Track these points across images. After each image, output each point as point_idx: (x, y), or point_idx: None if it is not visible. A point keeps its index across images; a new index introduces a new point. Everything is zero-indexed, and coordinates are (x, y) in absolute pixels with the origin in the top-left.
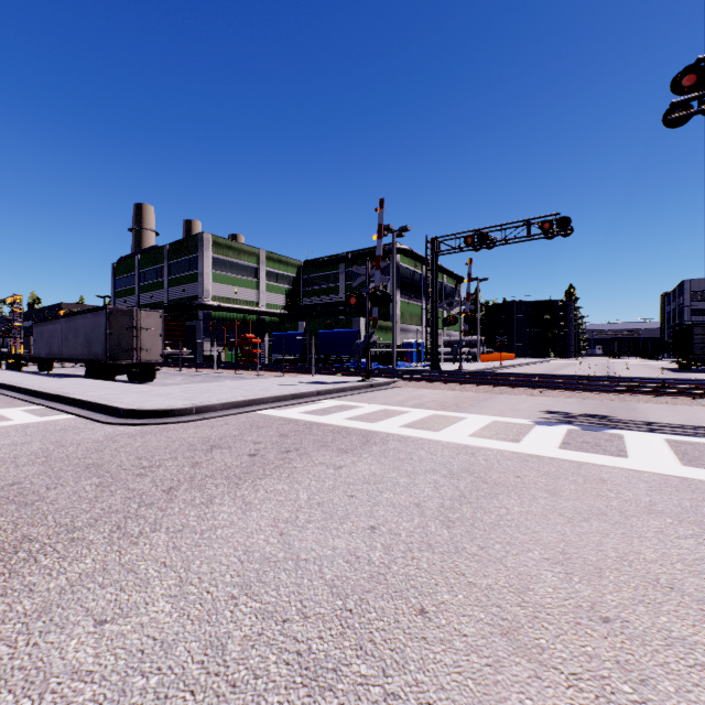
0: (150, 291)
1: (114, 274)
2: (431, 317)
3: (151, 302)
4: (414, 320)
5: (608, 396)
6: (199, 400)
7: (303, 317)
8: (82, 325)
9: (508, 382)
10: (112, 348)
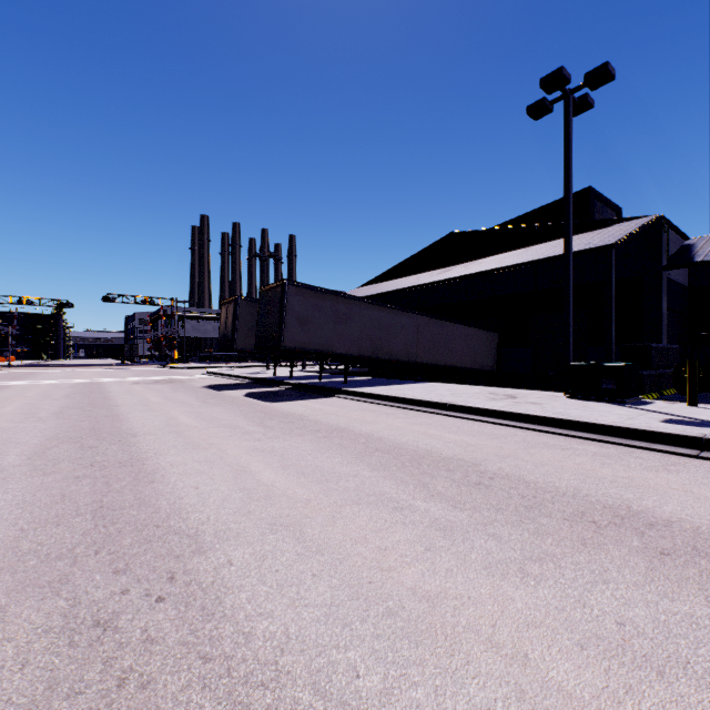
0: None
1: None
2: None
3: None
4: None
5: (89, 367)
6: None
7: None
8: None
9: (55, 366)
10: None
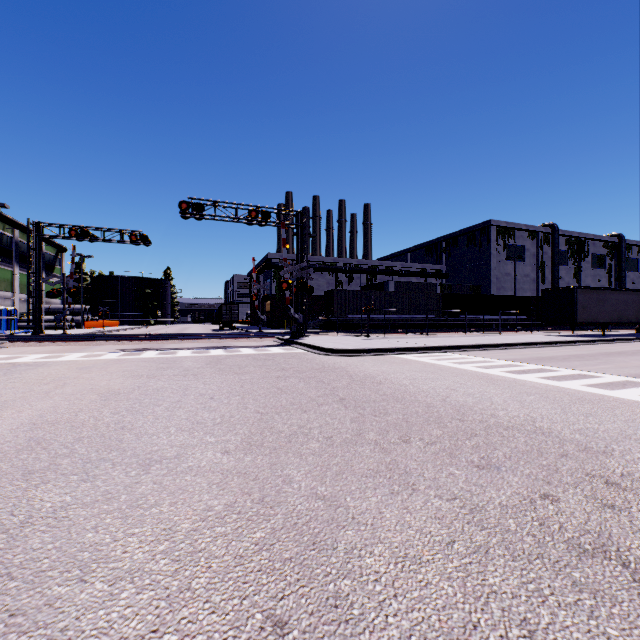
0: None
1: None
2: (34, 290)
3: None
4: (3, 285)
5: (158, 342)
6: None
7: None
8: None
9: (103, 339)
10: None
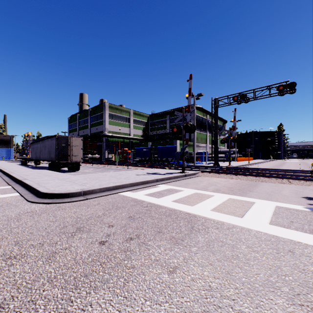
0: (83, 129)
1: (68, 122)
2: (214, 139)
3: (83, 134)
4: (203, 141)
5: None
6: (88, 185)
7: (150, 140)
8: (47, 144)
9: (265, 175)
10: (59, 155)
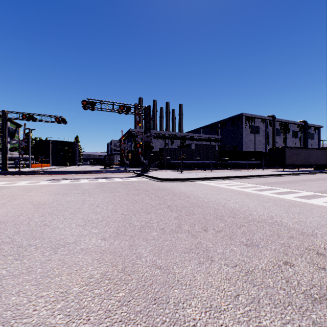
0: None
1: None
2: (2, 147)
3: None
4: None
5: (70, 175)
6: None
7: None
8: None
9: (40, 173)
10: None
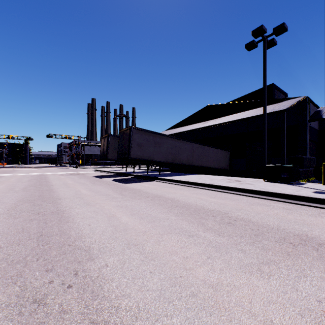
0: None
1: None
2: None
3: None
4: None
5: (40, 168)
6: None
7: None
8: None
9: (25, 167)
10: None
